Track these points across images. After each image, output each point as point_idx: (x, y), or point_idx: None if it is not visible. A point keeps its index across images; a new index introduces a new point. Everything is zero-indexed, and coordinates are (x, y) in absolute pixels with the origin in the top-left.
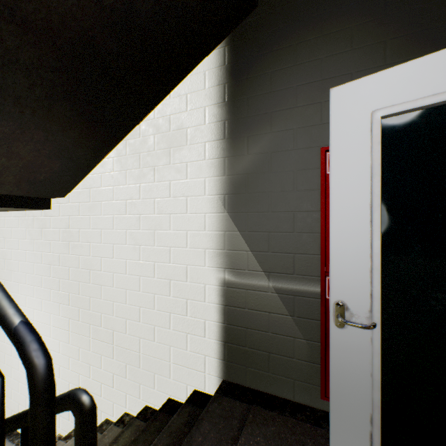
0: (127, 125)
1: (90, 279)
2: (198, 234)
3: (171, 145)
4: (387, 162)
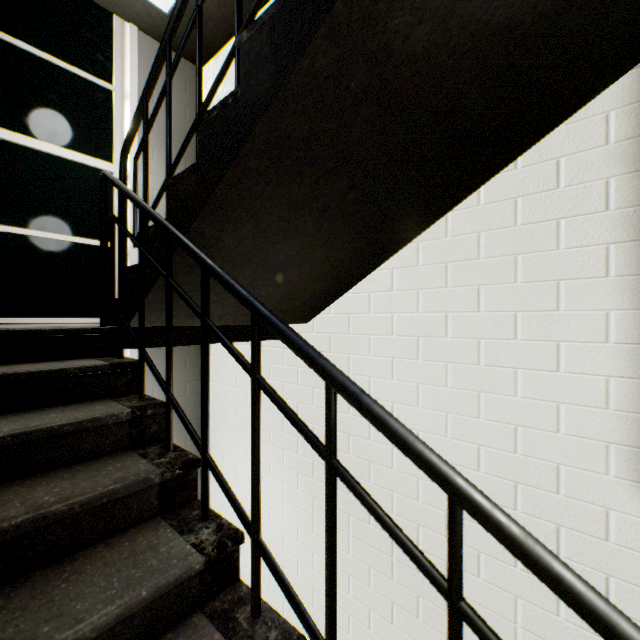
0: (429, 219)
1: (348, 448)
2: (589, 412)
3: (518, 249)
4: None
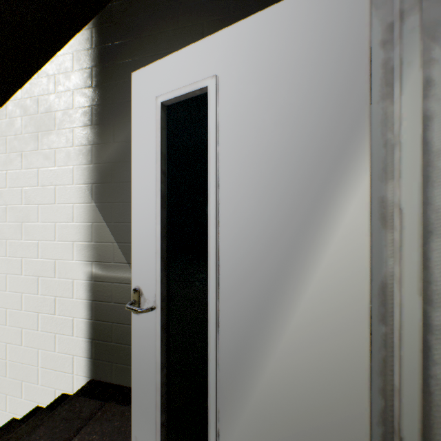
0: None
1: None
2: (67, 226)
3: (40, 129)
4: (170, 148)
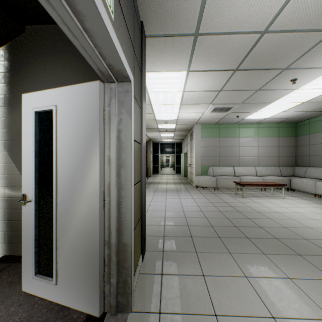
0: None
1: None
2: None
3: None
4: (40, 131)
